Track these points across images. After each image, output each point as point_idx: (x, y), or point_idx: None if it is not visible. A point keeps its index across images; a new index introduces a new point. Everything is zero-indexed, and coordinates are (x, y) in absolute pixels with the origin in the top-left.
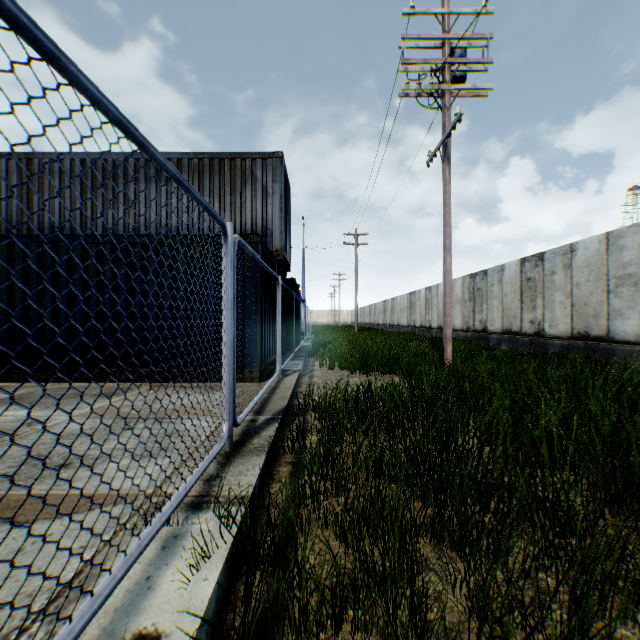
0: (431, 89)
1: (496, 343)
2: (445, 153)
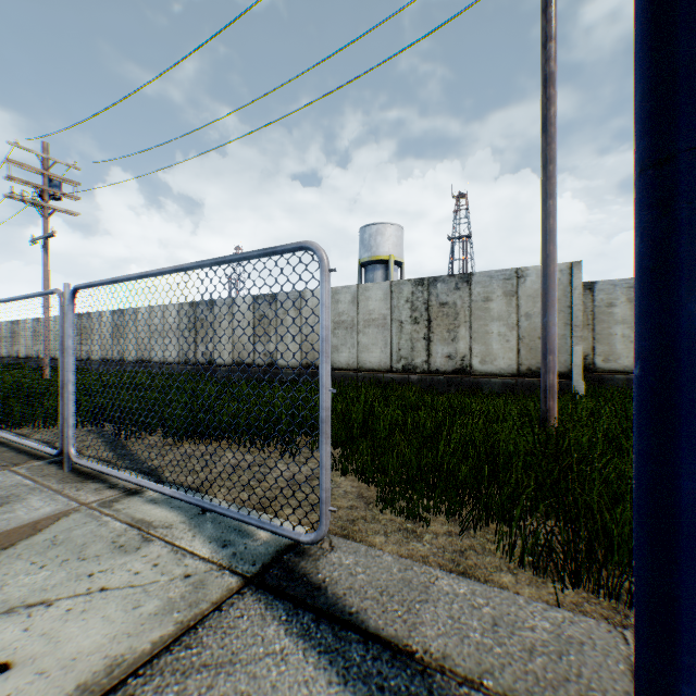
0: (35, 202)
1: (98, 368)
2: (46, 246)
